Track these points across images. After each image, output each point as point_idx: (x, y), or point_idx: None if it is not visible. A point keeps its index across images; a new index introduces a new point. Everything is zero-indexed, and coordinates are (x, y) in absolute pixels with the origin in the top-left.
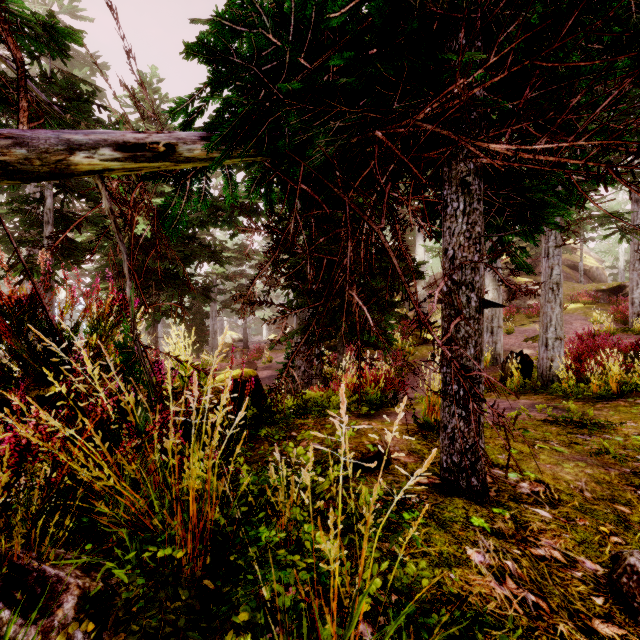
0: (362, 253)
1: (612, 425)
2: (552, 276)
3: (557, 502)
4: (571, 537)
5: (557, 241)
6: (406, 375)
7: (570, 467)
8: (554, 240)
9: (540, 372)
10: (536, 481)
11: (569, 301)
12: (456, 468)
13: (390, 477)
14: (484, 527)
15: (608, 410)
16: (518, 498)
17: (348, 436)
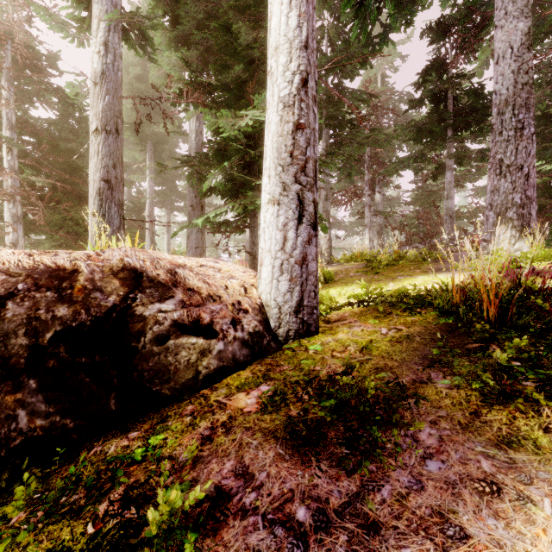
0: None
1: None
2: None
3: None
4: None
5: None
6: None
7: None
8: None
9: None
10: None
11: None
12: None
13: None
14: None
15: None
16: None
17: None
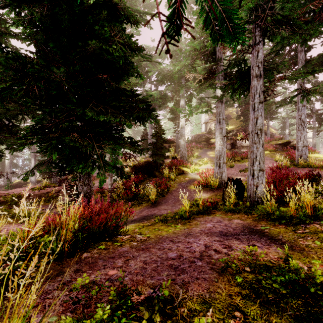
0: None
1: None
2: (257, 124)
3: None
4: None
5: (260, 98)
6: (167, 194)
7: None
8: (258, 98)
9: (249, 194)
10: None
11: None
12: None
13: None
14: None
15: (312, 239)
16: None
17: None
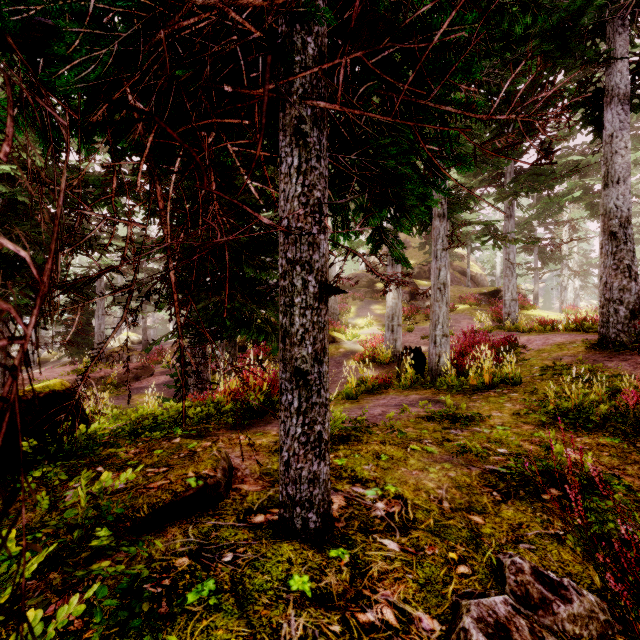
0: (168, 217)
1: (480, 418)
2: (440, 277)
3: (411, 524)
4: (415, 578)
5: (444, 244)
6: None
7: (435, 472)
8: (441, 243)
9: (430, 367)
10: (395, 497)
11: (459, 302)
12: (291, 502)
13: (211, 522)
14: (304, 592)
15: (481, 401)
16: (369, 526)
17: (122, 481)
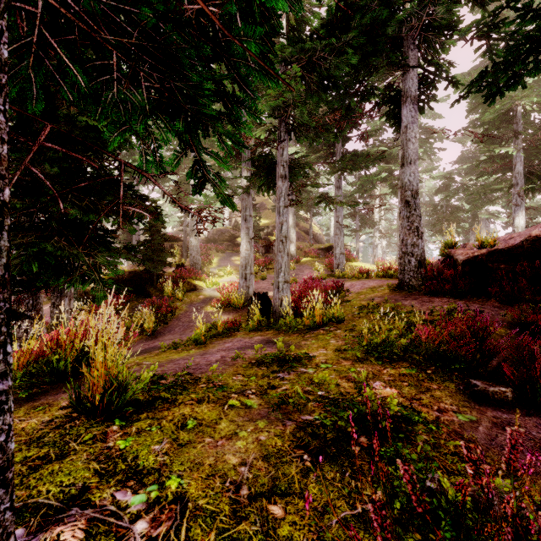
0: None
1: (306, 359)
2: (282, 230)
3: None
4: None
5: (286, 202)
6: (171, 321)
7: (246, 437)
8: (284, 201)
9: (274, 310)
10: (173, 501)
11: (303, 256)
12: None
13: None
14: None
15: (312, 340)
16: None
17: None
